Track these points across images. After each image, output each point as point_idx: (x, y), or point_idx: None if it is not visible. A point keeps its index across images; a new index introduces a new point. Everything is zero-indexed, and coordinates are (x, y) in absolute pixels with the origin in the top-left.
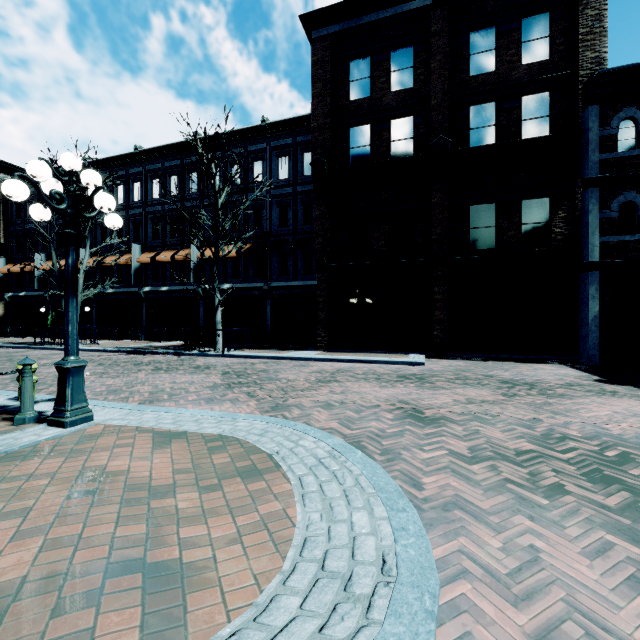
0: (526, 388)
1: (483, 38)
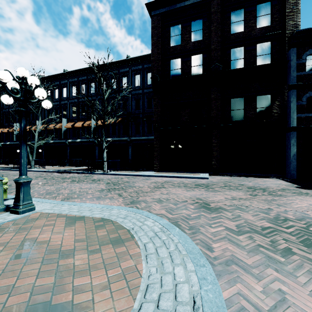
0: (261, 191)
1: (237, 15)
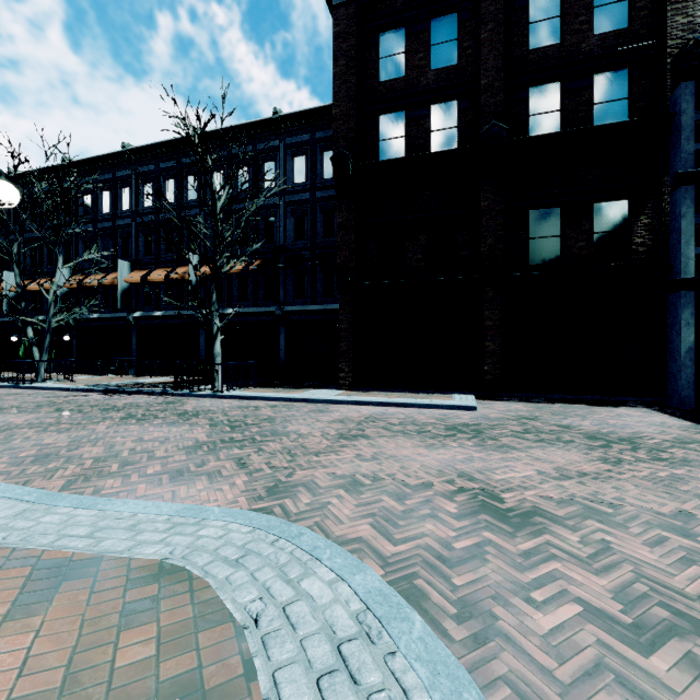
0: (627, 448)
1: (545, 3)
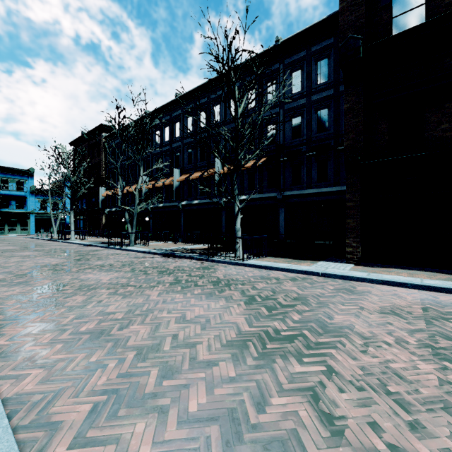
0: None
1: None
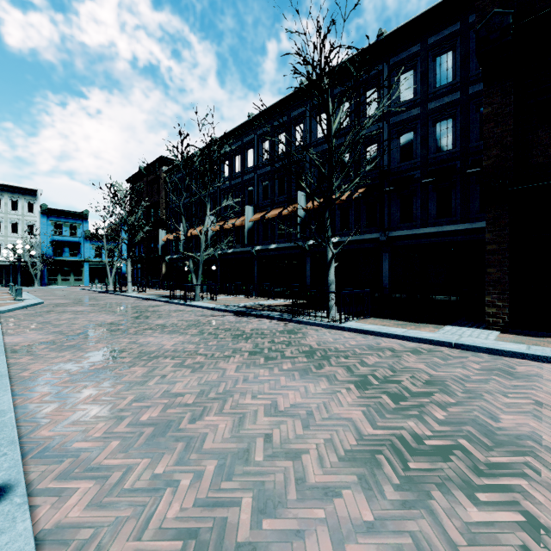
0: None
1: None
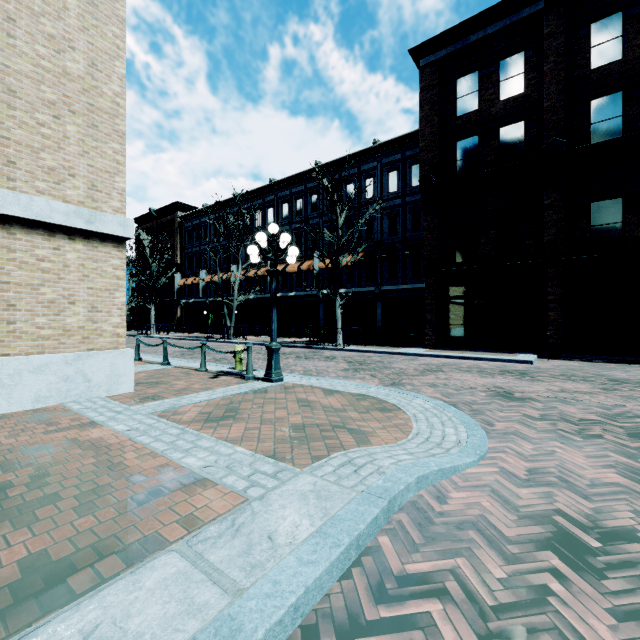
0: (634, 386)
1: (607, 27)
